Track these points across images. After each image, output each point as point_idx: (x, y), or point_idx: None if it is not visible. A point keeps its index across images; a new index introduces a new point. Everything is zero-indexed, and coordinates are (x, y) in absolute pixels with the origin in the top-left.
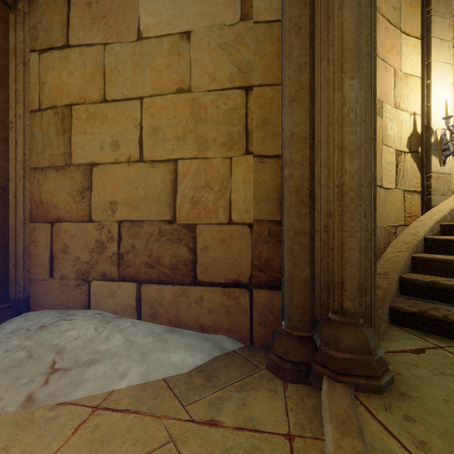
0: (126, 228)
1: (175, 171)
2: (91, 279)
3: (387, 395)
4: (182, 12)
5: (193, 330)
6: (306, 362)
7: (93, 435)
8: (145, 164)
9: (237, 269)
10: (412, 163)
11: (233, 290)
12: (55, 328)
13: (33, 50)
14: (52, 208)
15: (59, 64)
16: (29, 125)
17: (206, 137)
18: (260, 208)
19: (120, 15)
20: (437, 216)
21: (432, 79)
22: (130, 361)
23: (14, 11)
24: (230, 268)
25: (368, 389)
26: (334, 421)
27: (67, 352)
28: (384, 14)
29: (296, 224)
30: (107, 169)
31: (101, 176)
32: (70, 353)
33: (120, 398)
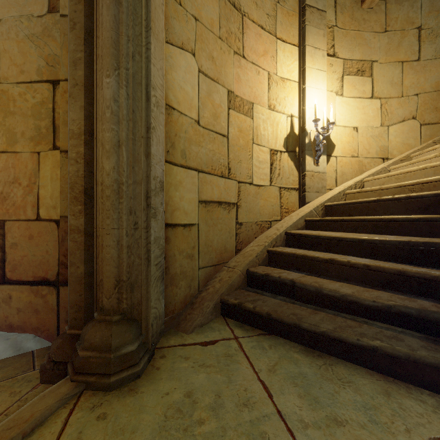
0: None
1: None
2: None
3: (115, 392)
4: None
5: (2, 330)
6: (67, 361)
7: None
8: None
9: (45, 266)
10: (289, 162)
11: (41, 288)
12: None
13: None
14: None
15: None
16: None
17: (15, 130)
18: (67, 204)
19: None
20: (303, 212)
21: (306, 84)
22: None
23: None
24: (38, 266)
25: (98, 387)
26: (3, 427)
27: None
28: (255, 20)
29: (71, 221)
30: None
31: None
32: None
33: None
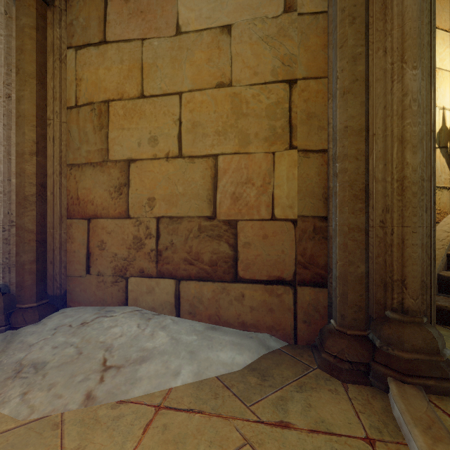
0: (165, 225)
1: (215, 166)
2: (128, 276)
3: None
4: (223, 5)
5: (234, 327)
6: (364, 362)
7: (165, 436)
8: (184, 159)
9: (281, 266)
10: (441, 159)
11: (275, 287)
12: (98, 324)
13: (70, 46)
14: (88, 205)
15: (96, 60)
16: (65, 121)
17: (248, 132)
18: (305, 203)
19: (158, 10)
20: None
21: None
22: (180, 359)
23: (52, 8)
24: (272, 265)
25: (439, 391)
26: (419, 425)
27: (115, 349)
28: None
29: (350, 220)
30: (145, 165)
31: (139, 173)
32: (119, 350)
33: (179, 397)
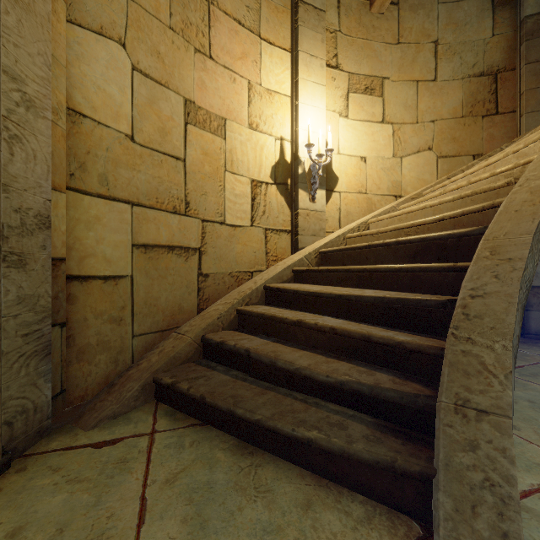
0: None
1: None
2: None
3: None
4: None
5: None
6: None
7: None
8: None
9: None
10: (278, 197)
11: None
12: None
13: None
14: None
15: None
16: None
17: None
18: None
19: None
20: (291, 260)
21: (299, 99)
22: None
23: None
24: None
25: None
26: None
27: None
28: (228, 12)
29: None
30: None
31: None
32: None
33: None
